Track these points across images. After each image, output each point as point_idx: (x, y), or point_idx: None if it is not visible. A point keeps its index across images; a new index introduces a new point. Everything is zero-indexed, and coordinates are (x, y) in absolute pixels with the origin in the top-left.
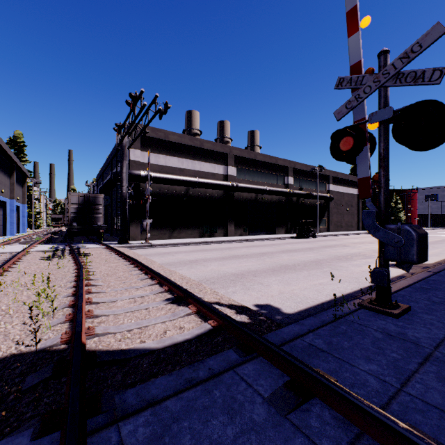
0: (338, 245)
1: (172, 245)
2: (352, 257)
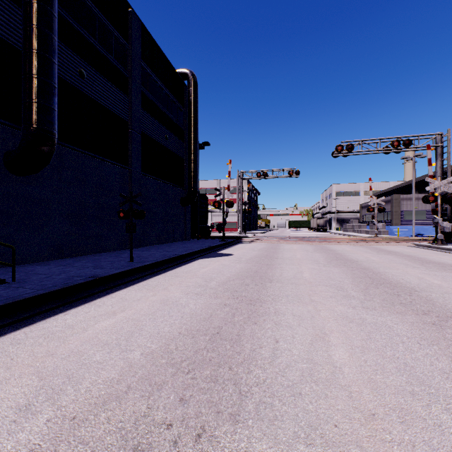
0: (402, 295)
1: (445, 249)
2: (263, 258)
